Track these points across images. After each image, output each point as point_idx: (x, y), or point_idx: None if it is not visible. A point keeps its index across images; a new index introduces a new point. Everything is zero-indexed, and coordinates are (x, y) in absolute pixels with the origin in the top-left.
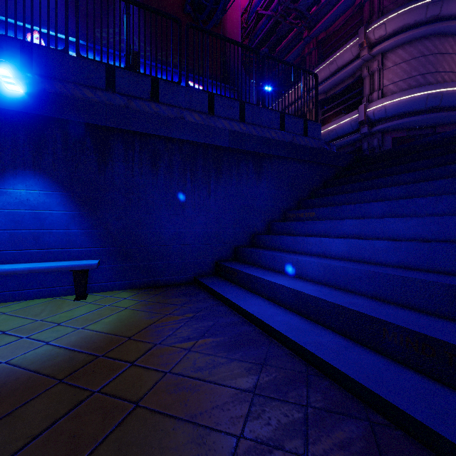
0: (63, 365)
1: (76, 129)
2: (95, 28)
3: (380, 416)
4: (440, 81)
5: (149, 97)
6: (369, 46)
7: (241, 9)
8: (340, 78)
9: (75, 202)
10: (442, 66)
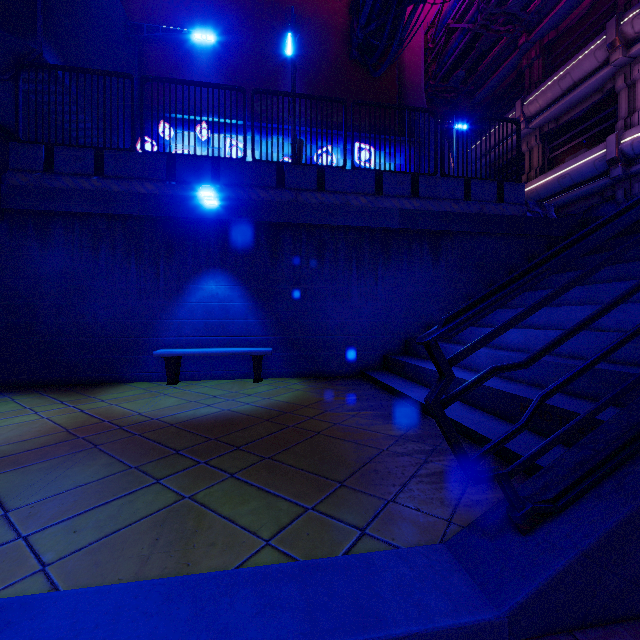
0: (265, 414)
1: (253, 228)
2: (255, 103)
3: (493, 455)
4: None
5: (315, 188)
6: (625, 45)
7: (426, 21)
8: (579, 96)
9: (252, 295)
10: None
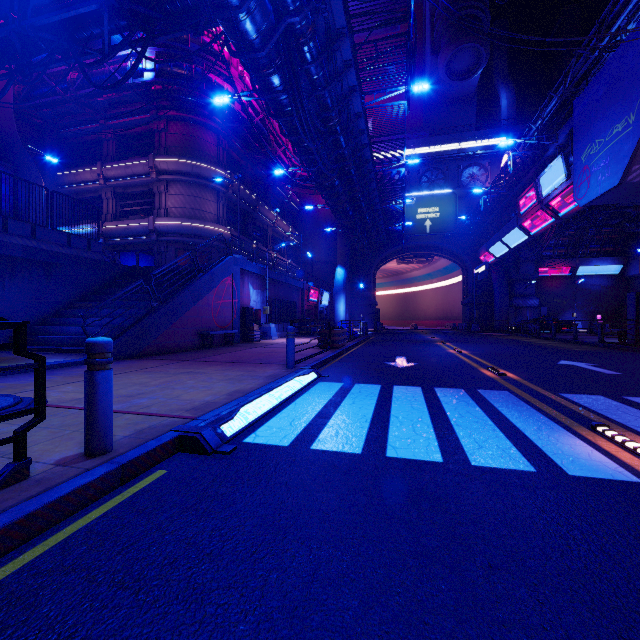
0: None
1: None
2: None
3: None
4: (204, 217)
5: None
6: (157, 172)
7: None
8: (137, 183)
9: None
10: (205, 207)
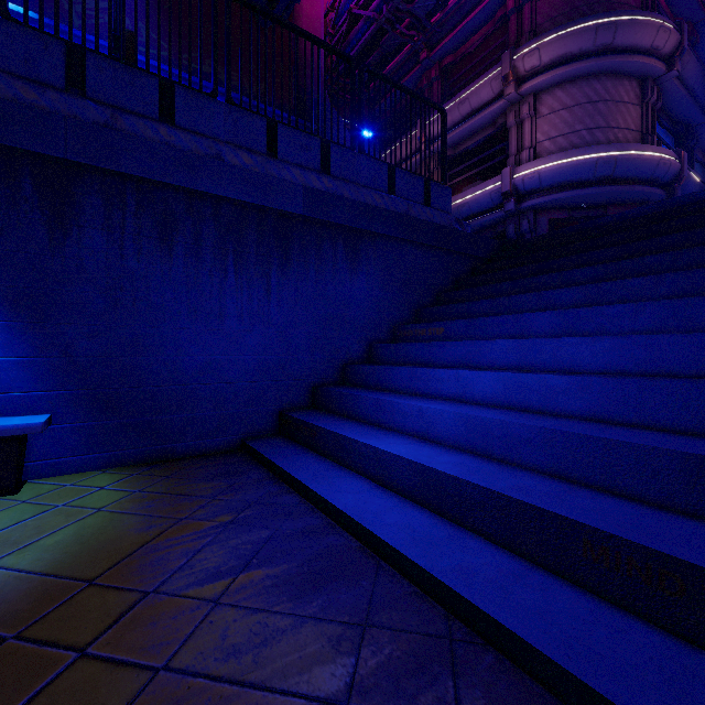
0: None
1: None
2: None
3: None
4: (613, 141)
5: (156, 115)
6: (517, 81)
7: (325, 6)
8: (475, 125)
9: None
10: (616, 120)
